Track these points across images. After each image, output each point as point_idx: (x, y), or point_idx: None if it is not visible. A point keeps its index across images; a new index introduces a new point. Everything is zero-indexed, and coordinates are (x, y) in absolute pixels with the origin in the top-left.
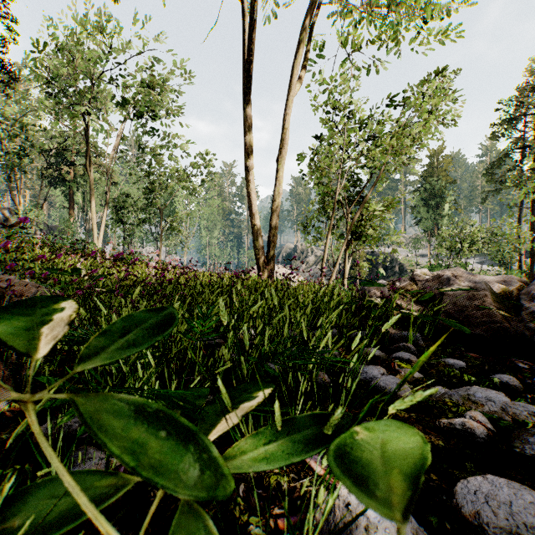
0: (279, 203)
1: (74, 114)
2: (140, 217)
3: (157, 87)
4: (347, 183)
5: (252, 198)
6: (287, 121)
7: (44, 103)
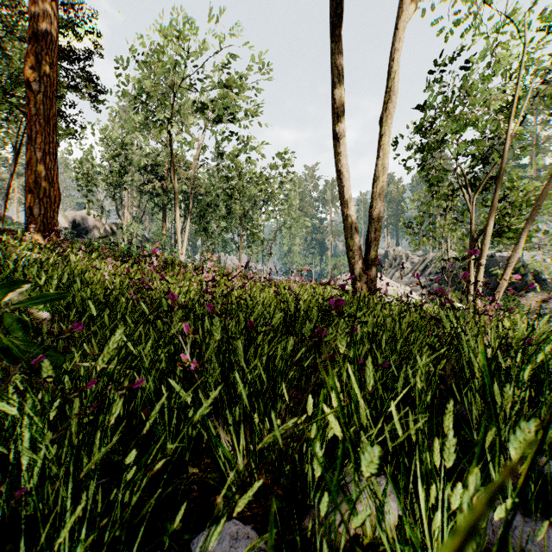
0: (384, 182)
1: (161, 127)
2: (222, 226)
3: (236, 87)
4: (518, 128)
5: (344, 178)
6: (397, 60)
7: (135, 119)
